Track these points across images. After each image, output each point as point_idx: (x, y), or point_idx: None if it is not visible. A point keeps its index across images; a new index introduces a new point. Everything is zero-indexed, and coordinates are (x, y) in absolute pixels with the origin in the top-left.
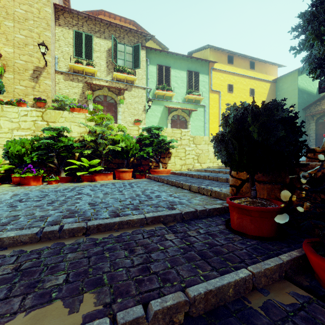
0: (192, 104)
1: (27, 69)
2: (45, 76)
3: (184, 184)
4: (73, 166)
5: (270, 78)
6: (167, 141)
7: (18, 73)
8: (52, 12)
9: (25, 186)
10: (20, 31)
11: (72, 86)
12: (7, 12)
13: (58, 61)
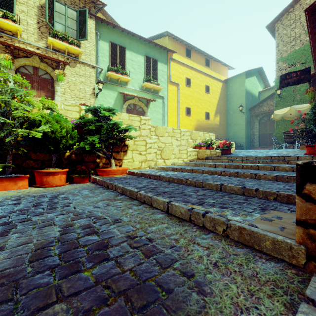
0: (150, 93)
1: None
2: None
3: (154, 198)
4: None
5: (222, 78)
6: (122, 128)
7: None
8: None
9: None
10: None
11: None
12: None
13: None
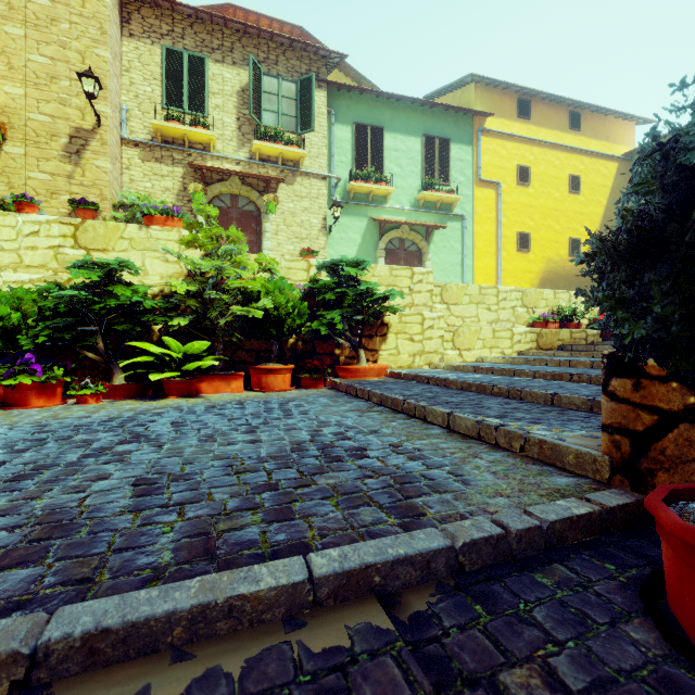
0: (433, 213)
1: (56, 135)
2: (97, 150)
3: (429, 409)
4: (142, 358)
5: (619, 150)
6: (378, 295)
7: (34, 144)
8: (113, 5)
9: (14, 410)
10: (39, 48)
11: (160, 173)
12: (11, 5)
13: (127, 118)
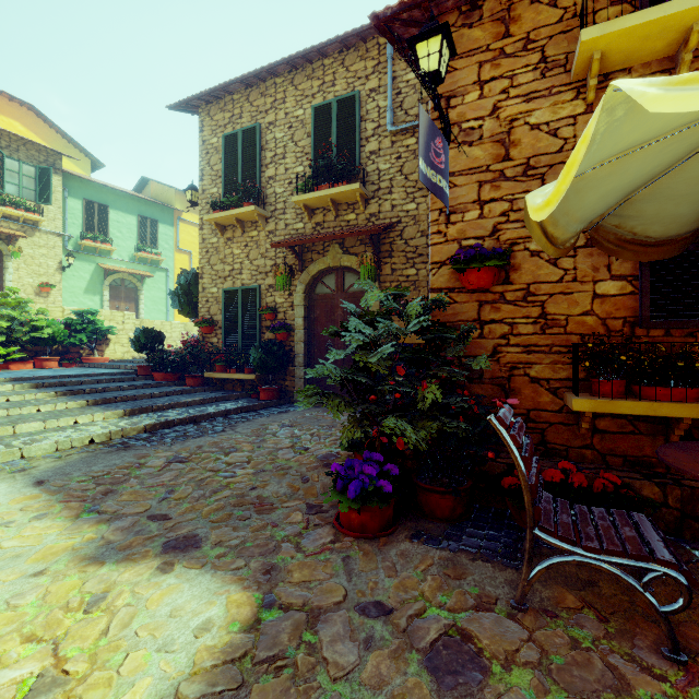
0: (146, 265)
1: None
2: None
3: (121, 365)
4: None
5: None
6: (105, 328)
7: None
8: None
9: None
10: None
11: None
12: None
13: None
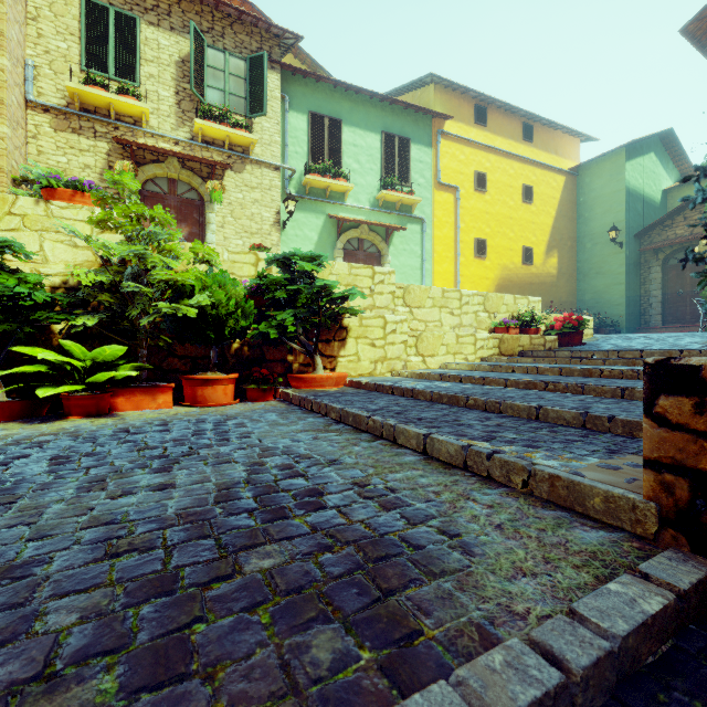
0: (393, 214)
1: None
2: None
3: (400, 428)
4: (29, 368)
5: (566, 165)
6: (337, 294)
7: None
8: None
9: None
10: None
11: (79, 146)
12: None
13: (34, 76)
